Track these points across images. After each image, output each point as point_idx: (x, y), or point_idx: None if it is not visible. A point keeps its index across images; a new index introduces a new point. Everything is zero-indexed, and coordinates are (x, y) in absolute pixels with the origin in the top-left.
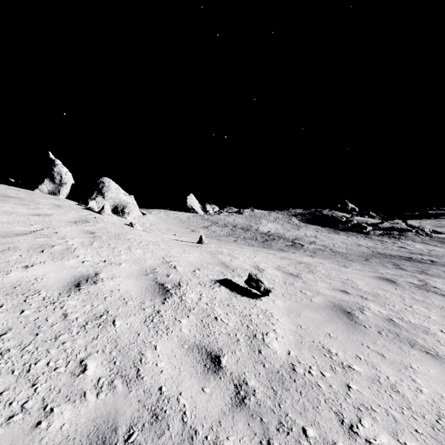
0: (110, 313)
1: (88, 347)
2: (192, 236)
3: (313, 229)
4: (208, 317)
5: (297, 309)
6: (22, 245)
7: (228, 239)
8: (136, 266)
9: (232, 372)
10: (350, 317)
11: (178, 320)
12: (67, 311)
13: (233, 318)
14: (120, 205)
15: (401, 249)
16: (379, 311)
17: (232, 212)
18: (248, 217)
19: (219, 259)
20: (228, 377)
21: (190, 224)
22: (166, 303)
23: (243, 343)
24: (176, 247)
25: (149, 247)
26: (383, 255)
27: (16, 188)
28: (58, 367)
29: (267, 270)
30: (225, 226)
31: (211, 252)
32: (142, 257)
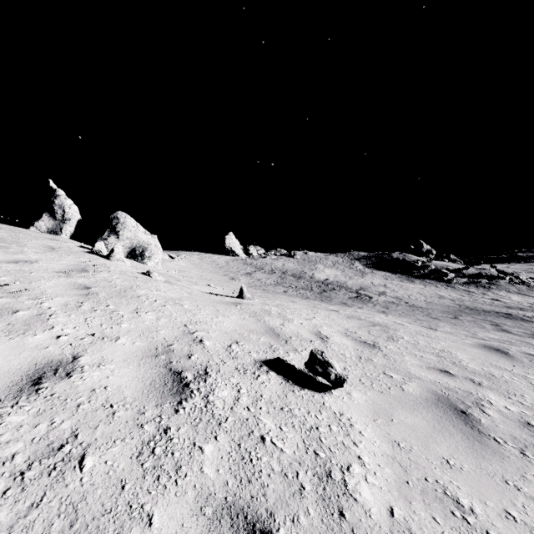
0: (79, 438)
1: (15, 530)
2: (231, 286)
3: (381, 276)
4: (250, 437)
5: (386, 408)
6: None
7: (276, 289)
8: (142, 341)
9: None
10: (468, 421)
11: (198, 446)
12: (1, 438)
13: (290, 435)
14: (139, 247)
15: (495, 302)
16: (507, 408)
17: (281, 255)
18: (301, 261)
19: (266, 324)
20: None
21: (229, 271)
22: (181, 411)
23: (310, 495)
24: (207, 306)
25: (167, 308)
26: (474, 310)
27: None
28: None
29: (332, 338)
30: (272, 272)
31: (254, 313)
32: (153, 325)
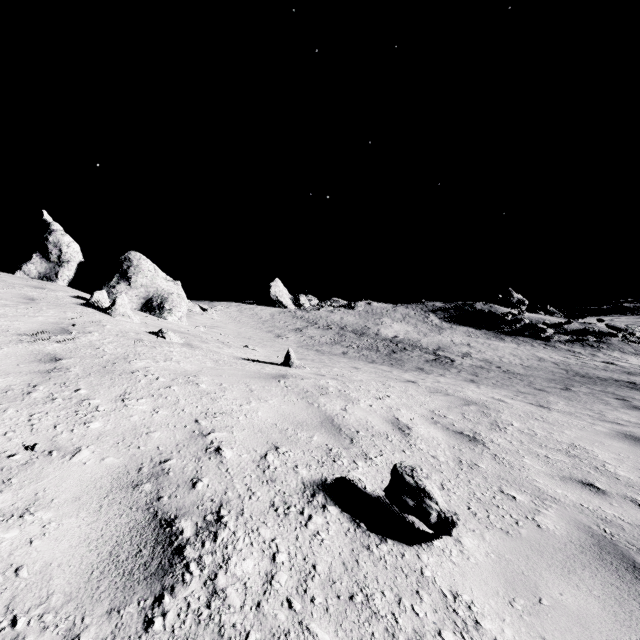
0: None
1: None
2: (276, 346)
3: (462, 333)
4: None
5: (523, 570)
6: None
7: (333, 350)
8: (118, 456)
9: None
10: None
11: None
12: None
13: None
14: (157, 297)
15: (609, 366)
16: None
17: (338, 306)
18: (363, 313)
19: (321, 410)
20: None
21: (275, 326)
22: (157, 622)
23: None
24: (235, 384)
25: (172, 390)
26: (587, 378)
27: None
28: None
29: (416, 429)
30: (328, 328)
31: (304, 392)
32: (144, 423)
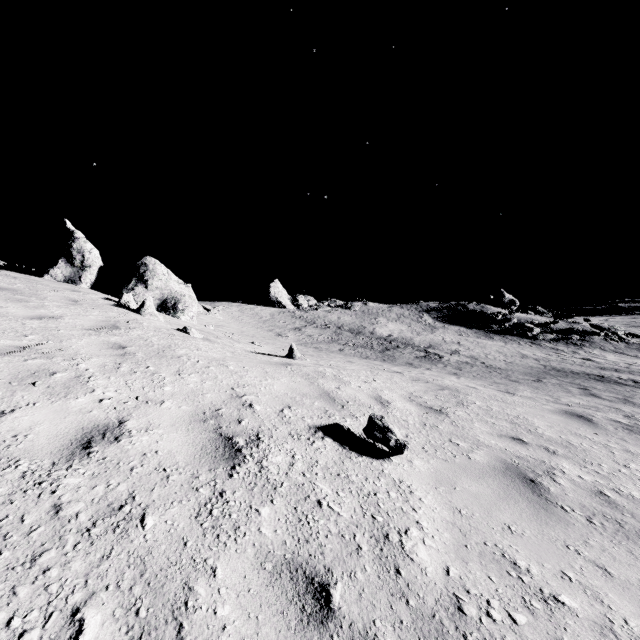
0: (137, 500)
1: (91, 577)
2: (277, 344)
3: (454, 332)
4: (307, 501)
5: (450, 476)
6: (2, 372)
7: (330, 347)
8: (188, 405)
9: (352, 621)
10: (536, 490)
11: (255, 509)
12: (62, 498)
13: (348, 500)
14: (171, 298)
15: (586, 362)
16: (580, 477)
17: (336, 306)
18: (359, 313)
19: (320, 387)
20: (345, 633)
21: (275, 325)
22: (235, 475)
23: (367, 554)
24: (254, 368)
25: (211, 369)
26: (561, 372)
27: (12, 275)
28: (28, 629)
29: (394, 403)
30: (326, 327)
31: (307, 375)
32: (198, 389)
